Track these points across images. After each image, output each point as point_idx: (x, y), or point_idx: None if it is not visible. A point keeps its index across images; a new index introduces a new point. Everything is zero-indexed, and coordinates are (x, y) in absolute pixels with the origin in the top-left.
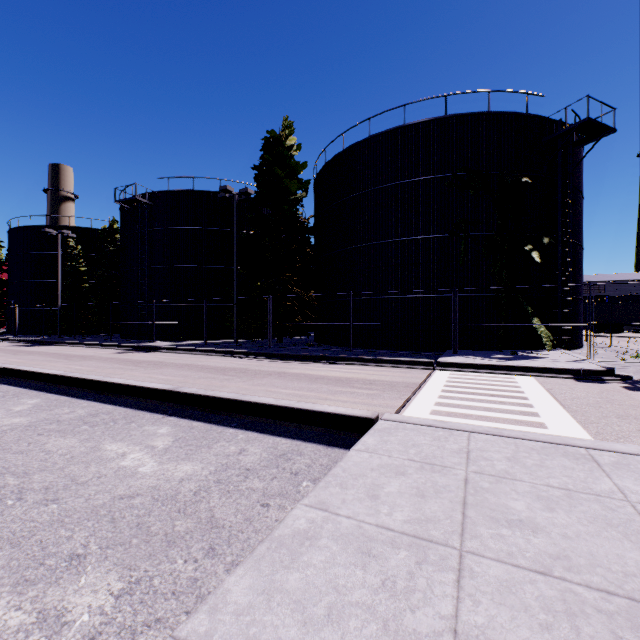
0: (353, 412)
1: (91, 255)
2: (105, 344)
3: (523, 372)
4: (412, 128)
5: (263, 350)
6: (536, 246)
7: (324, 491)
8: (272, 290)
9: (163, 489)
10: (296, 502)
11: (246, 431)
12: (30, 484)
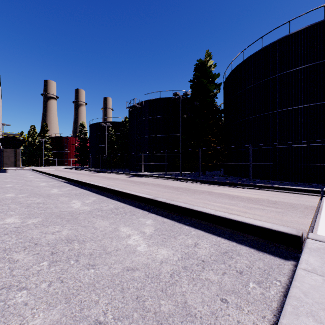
0: (278, 228)
1: (117, 133)
2: (122, 173)
3: None
4: (295, 35)
5: (196, 178)
6: None
7: (297, 320)
8: (200, 145)
9: (151, 267)
10: (250, 304)
11: (196, 229)
12: (84, 250)
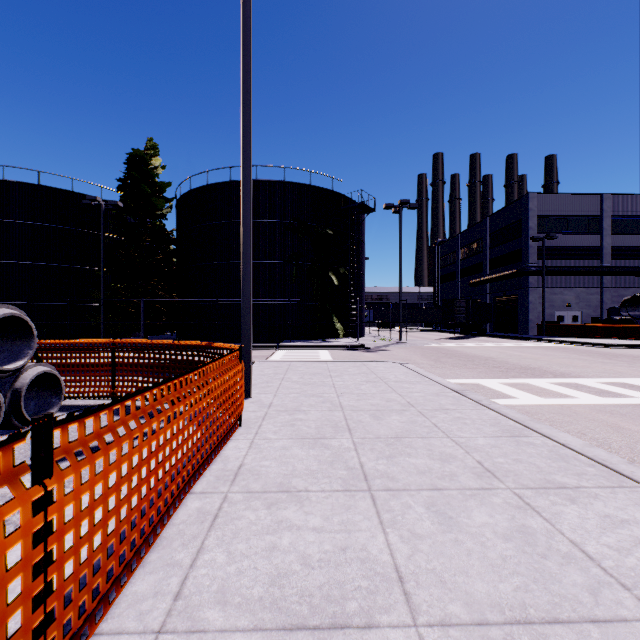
0: None
1: None
2: None
3: (324, 348)
4: (262, 184)
5: None
6: (337, 274)
7: None
8: (140, 293)
9: None
10: None
11: None
12: None
